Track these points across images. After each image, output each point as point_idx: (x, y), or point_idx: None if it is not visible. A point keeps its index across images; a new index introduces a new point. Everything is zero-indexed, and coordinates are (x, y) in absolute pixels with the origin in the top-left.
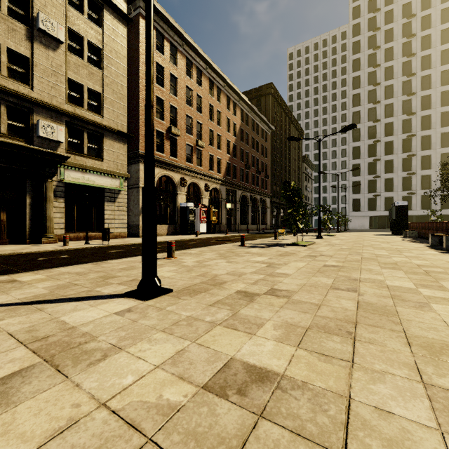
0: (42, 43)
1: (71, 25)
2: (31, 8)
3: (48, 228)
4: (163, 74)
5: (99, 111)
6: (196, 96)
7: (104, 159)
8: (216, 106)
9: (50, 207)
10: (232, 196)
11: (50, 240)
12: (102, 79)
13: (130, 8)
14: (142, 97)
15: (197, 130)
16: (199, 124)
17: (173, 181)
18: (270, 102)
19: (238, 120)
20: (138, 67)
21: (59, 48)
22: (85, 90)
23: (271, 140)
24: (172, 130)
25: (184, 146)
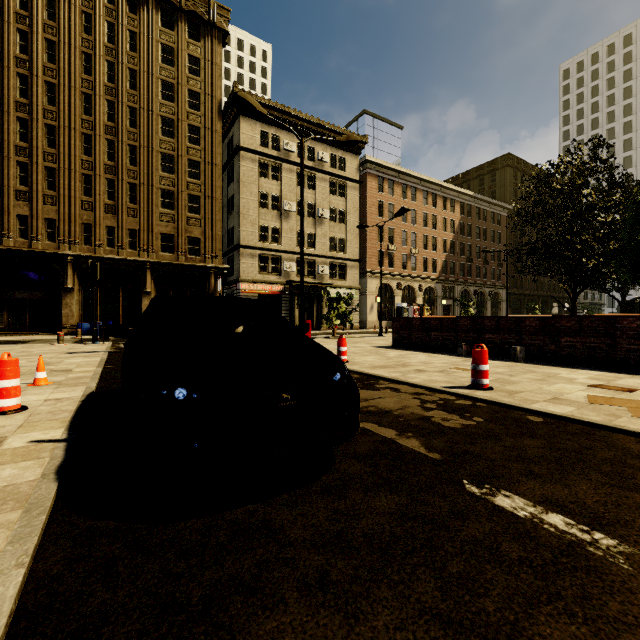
0: (319, 223)
1: (331, 205)
2: (315, 206)
3: (323, 322)
4: (383, 206)
5: (343, 249)
6: (410, 212)
7: (346, 279)
8: (431, 212)
9: (324, 311)
10: (450, 292)
11: (324, 329)
12: (345, 229)
13: (360, 169)
14: (368, 231)
15: (412, 239)
16: (414, 234)
17: (391, 286)
18: (507, 176)
19: (458, 215)
20: (366, 210)
21: (326, 222)
22: (337, 240)
23: (509, 220)
24: (390, 248)
25: (400, 257)
